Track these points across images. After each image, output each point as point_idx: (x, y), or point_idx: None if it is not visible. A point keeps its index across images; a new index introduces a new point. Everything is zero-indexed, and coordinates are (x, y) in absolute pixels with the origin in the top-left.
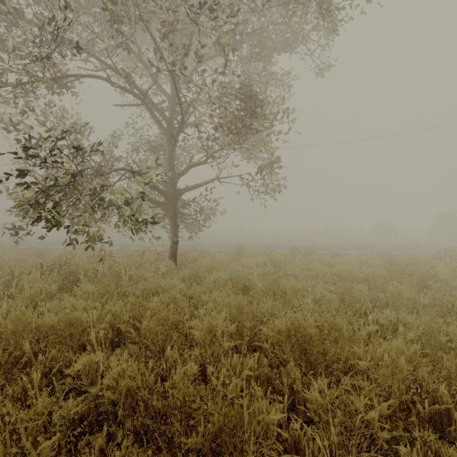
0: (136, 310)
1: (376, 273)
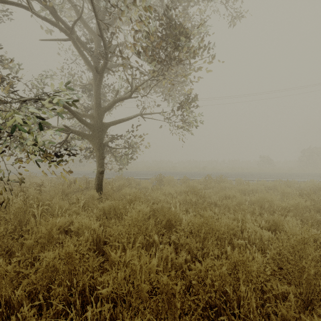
0: (1, 287)
1: (299, 204)
